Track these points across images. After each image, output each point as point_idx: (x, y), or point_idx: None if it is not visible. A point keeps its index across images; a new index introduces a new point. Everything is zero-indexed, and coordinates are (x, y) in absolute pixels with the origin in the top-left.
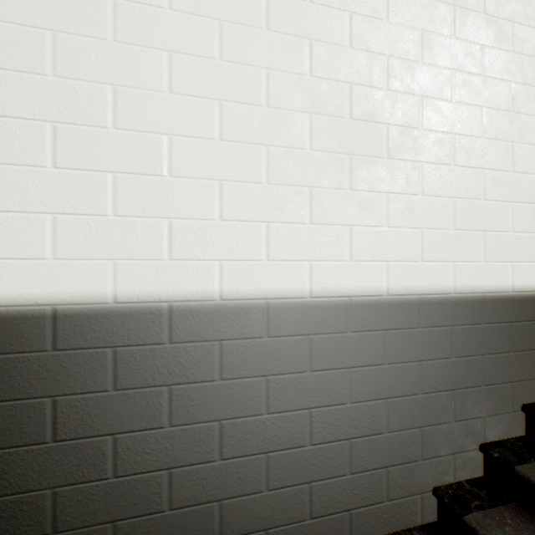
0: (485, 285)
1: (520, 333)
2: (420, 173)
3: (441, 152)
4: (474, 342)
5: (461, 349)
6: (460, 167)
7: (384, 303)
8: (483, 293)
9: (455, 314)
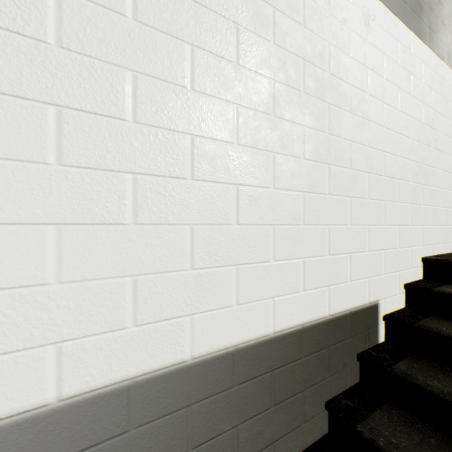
0: (239, 334)
1: (283, 380)
2: (133, 190)
3: (171, 159)
4: (223, 414)
5: (204, 432)
6: (202, 182)
7: (51, 416)
8: (236, 346)
9: (194, 387)
